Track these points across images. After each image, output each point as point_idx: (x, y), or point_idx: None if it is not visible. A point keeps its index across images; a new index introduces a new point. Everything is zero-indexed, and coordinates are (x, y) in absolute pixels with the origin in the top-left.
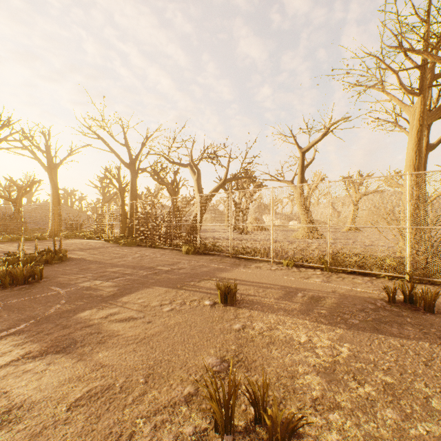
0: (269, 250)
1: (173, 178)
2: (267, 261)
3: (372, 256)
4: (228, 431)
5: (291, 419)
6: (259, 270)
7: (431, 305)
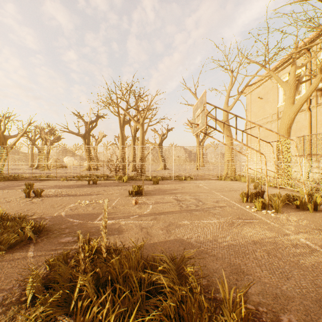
0: (59, 176)
1: None
2: (54, 180)
3: (94, 173)
4: (29, 197)
5: (41, 191)
6: (48, 182)
7: (96, 182)
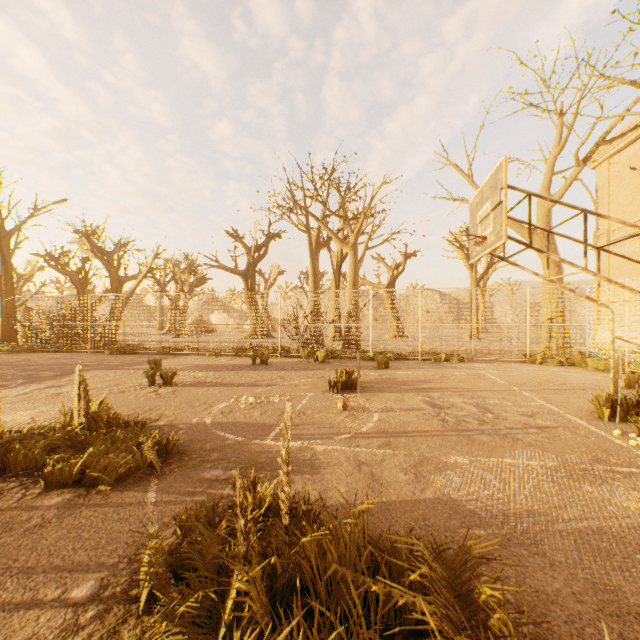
0: (203, 348)
1: (82, 265)
2: (195, 355)
3: (263, 344)
4: (154, 385)
5: (173, 375)
6: (184, 359)
7: (267, 362)
